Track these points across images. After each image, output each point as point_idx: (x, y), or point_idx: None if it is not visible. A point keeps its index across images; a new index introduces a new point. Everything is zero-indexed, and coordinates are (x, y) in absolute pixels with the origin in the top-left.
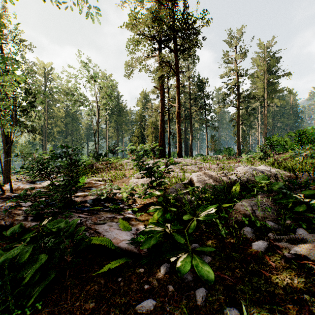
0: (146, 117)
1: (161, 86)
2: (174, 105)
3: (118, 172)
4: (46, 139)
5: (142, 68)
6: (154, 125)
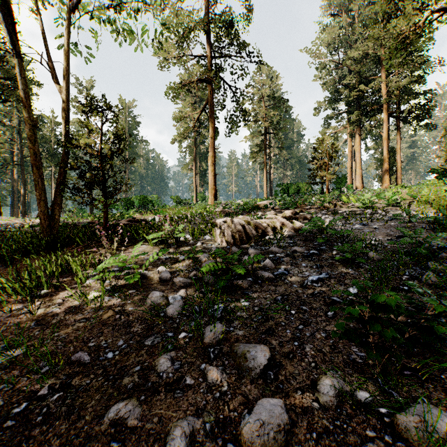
0: None
1: None
2: None
3: None
4: None
5: None
6: None
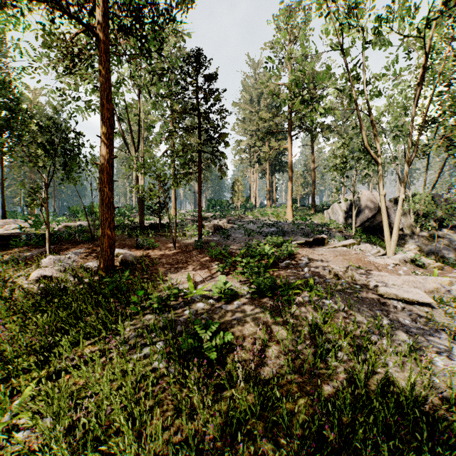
0: None
1: None
2: None
3: None
4: None
5: None
6: None
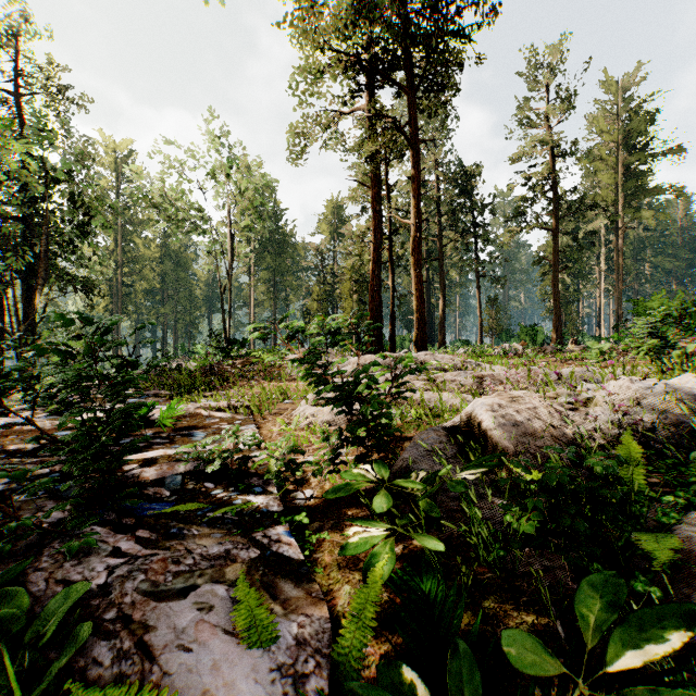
0: (340, 258)
1: (373, 181)
2: (407, 222)
3: (269, 386)
4: (118, 308)
5: (329, 139)
6: (358, 275)
